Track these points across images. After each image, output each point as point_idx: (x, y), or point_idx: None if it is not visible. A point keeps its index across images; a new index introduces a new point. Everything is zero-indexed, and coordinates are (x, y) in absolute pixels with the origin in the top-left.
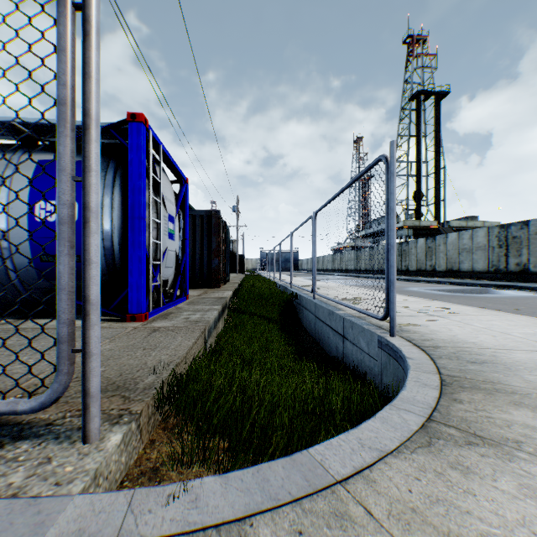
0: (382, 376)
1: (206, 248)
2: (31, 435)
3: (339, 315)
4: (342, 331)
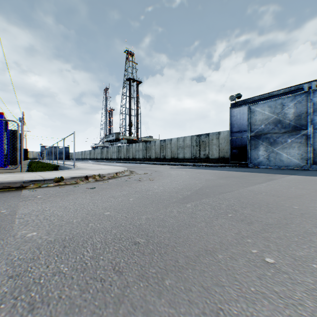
0: None
1: (12, 147)
2: (13, 172)
3: (68, 167)
4: None
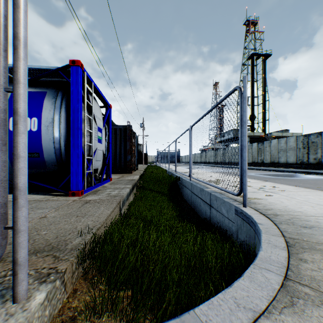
0: (237, 233)
1: (123, 149)
2: None
3: (207, 191)
4: (209, 202)
